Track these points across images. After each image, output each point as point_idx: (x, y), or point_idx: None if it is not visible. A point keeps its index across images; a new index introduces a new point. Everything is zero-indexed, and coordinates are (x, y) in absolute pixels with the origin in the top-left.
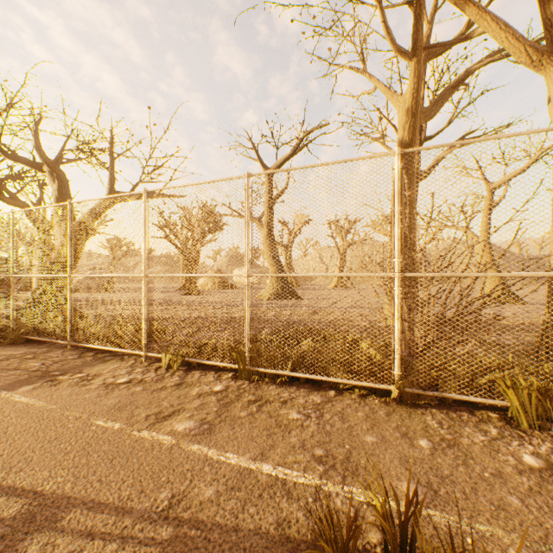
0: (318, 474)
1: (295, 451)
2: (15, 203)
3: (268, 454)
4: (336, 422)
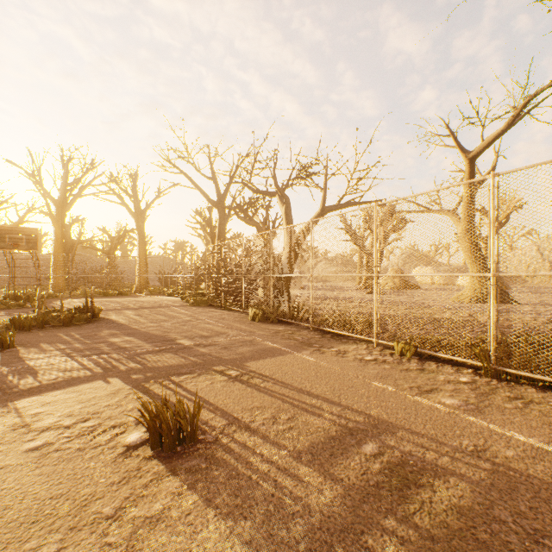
0: None
1: None
2: (252, 223)
3: None
4: None
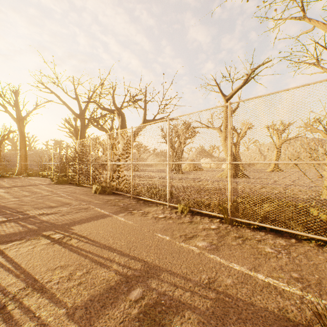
0: (298, 288)
1: (277, 271)
2: (102, 129)
3: (258, 268)
4: (302, 259)
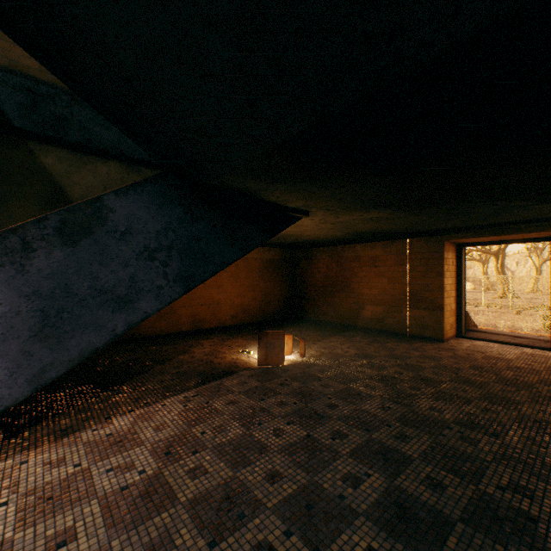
0: None
1: None
2: None
3: None
4: None
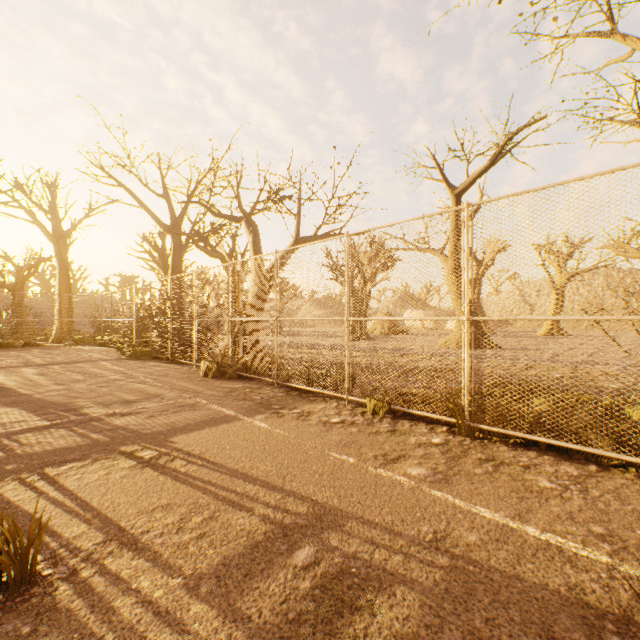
0: (604, 552)
1: (562, 521)
2: (215, 255)
3: (526, 516)
4: (611, 501)
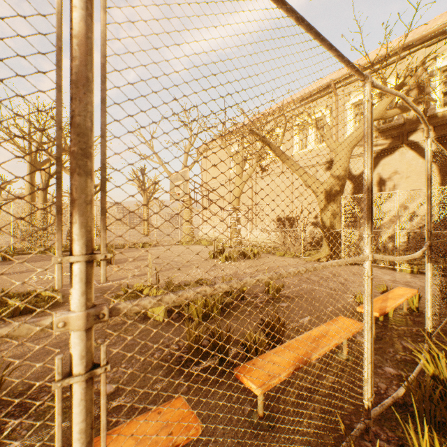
0: None
1: None
2: None
3: None
4: None
